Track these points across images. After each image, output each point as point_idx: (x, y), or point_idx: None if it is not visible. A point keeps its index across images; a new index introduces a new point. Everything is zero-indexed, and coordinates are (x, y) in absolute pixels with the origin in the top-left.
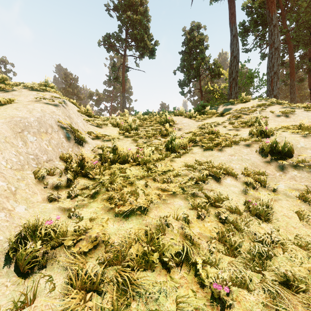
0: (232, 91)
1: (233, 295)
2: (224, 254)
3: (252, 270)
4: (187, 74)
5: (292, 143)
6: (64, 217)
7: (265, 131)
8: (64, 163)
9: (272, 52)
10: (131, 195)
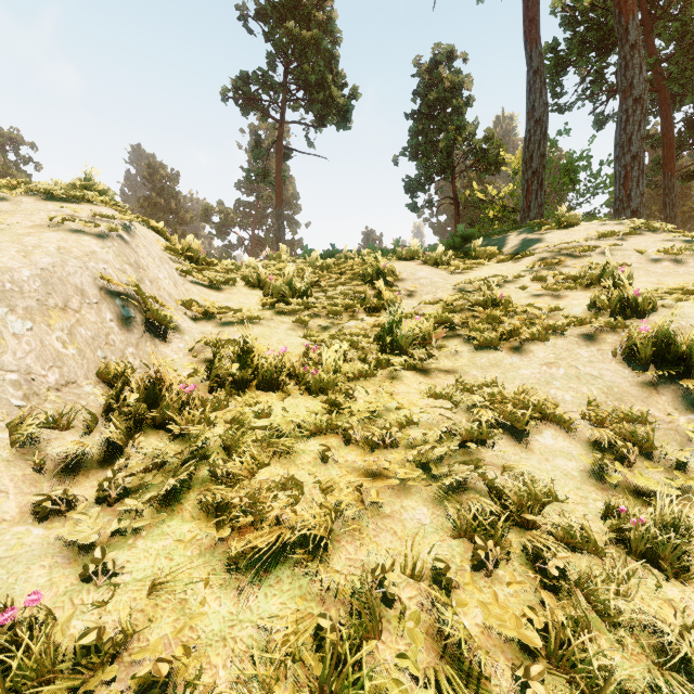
0: (530, 202)
1: None
2: None
3: None
4: (425, 164)
5: None
6: (73, 576)
7: (634, 301)
8: (110, 388)
9: (627, 109)
10: (283, 489)
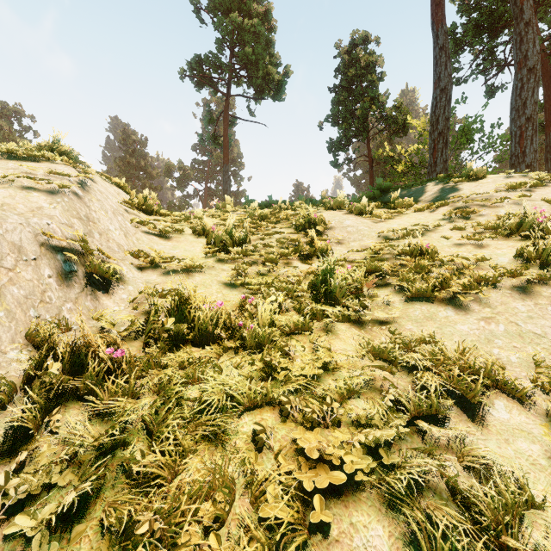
0: (436, 158)
1: None
2: None
3: None
4: (345, 128)
5: None
6: None
7: None
8: (38, 351)
9: (522, 78)
10: (207, 498)
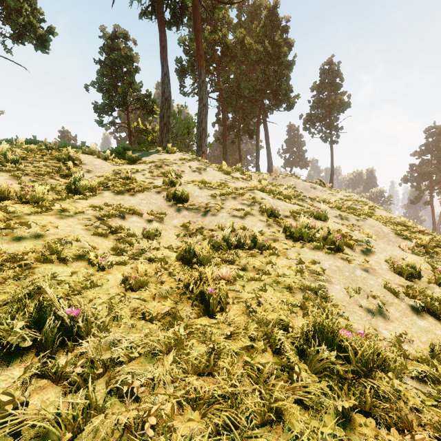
0: (163, 138)
1: (115, 268)
2: (115, 255)
3: (132, 259)
4: (108, 98)
5: (188, 191)
6: None
7: (174, 182)
8: None
9: (201, 108)
10: (21, 225)
